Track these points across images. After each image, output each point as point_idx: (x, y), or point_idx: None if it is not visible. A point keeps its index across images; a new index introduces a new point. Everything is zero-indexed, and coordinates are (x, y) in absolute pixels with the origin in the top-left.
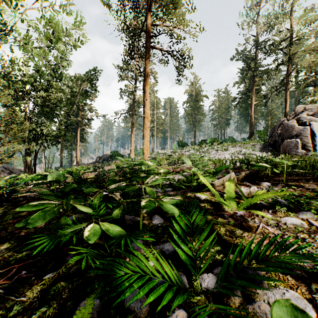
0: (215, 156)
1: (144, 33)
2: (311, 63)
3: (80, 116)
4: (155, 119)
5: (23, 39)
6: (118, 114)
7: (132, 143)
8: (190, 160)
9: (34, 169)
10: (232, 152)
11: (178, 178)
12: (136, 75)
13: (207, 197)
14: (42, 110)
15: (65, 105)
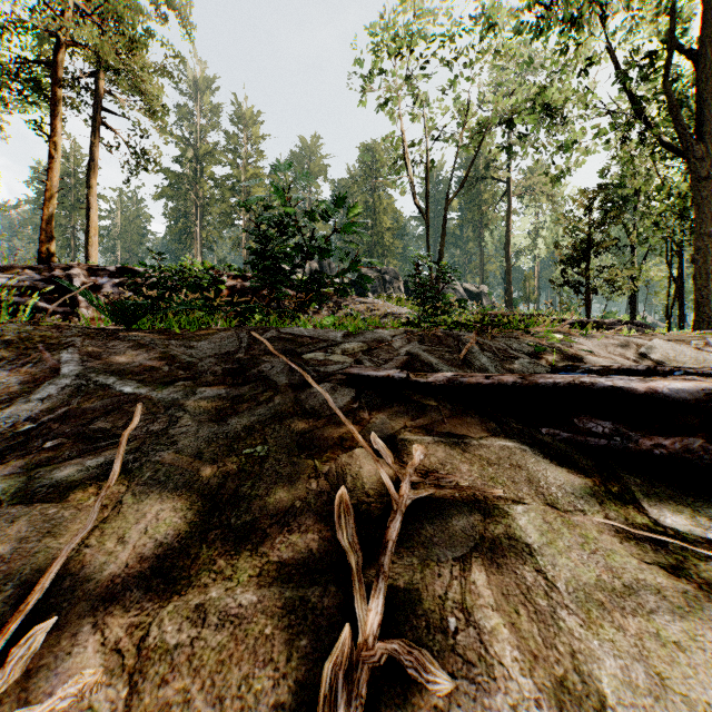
0: None
1: None
2: None
3: None
4: None
5: None
6: None
7: None
8: None
9: None
10: None
11: None
12: None
13: None
14: None
15: None
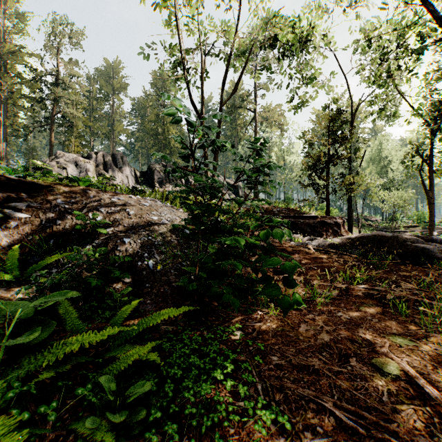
0: None
1: None
2: (76, 115)
3: None
4: None
5: None
6: None
7: None
8: None
9: None
10: None
11: None
12: None
13: None
14: None
15: None
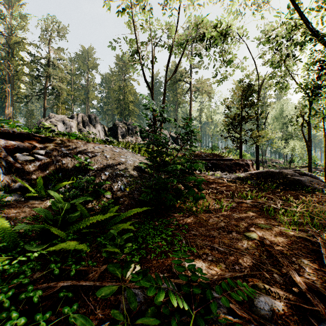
0: None
1: None
2: (61, 87)
3: None
4: None
5: None
6: None
7: None
8: None
9: None
10: None
11: None
12: None
13: None
14: None
15: None
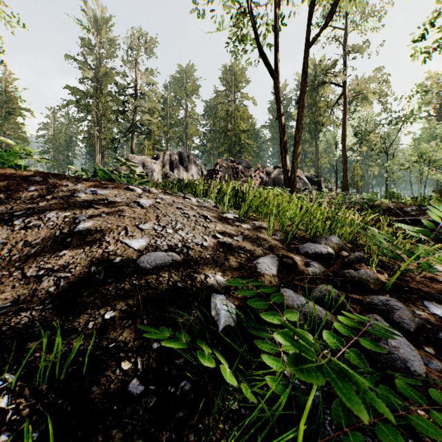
0: None
1: None
2: (153, 122)
3: None
4: None
5: None
6: None
7: None
8: None
9: None
10: None
11: None
12: None
13: None
14: None
15: None
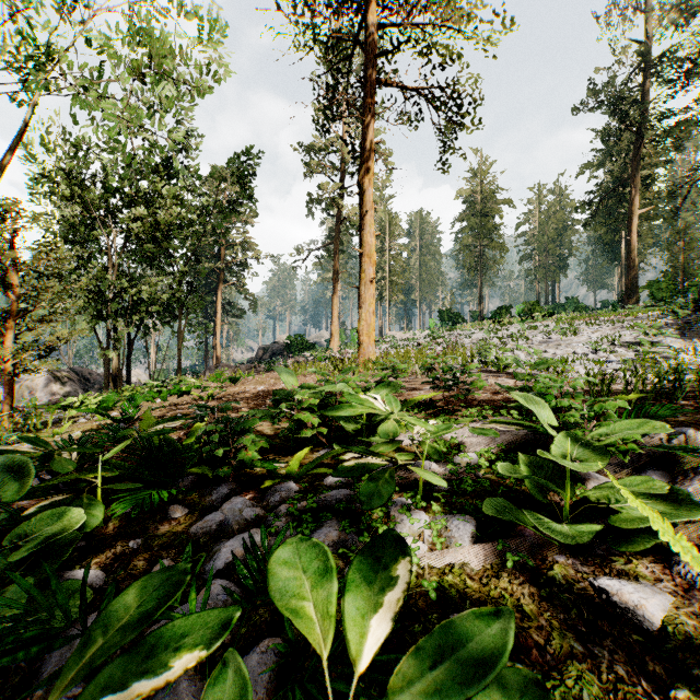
0: (547, 350)
1: (361, 61)
2: None
3: (223, 259)
4: (386, 261)
5: (76, 79)
6: (303, 251)
7: (334, 318)
8: (481, 361)
9: (127, 375)
10: (594, 340)
11: (475, 447)
12: (344, 161)
13: (674, 606)
14: (140, 248)
15: (188, 234)
